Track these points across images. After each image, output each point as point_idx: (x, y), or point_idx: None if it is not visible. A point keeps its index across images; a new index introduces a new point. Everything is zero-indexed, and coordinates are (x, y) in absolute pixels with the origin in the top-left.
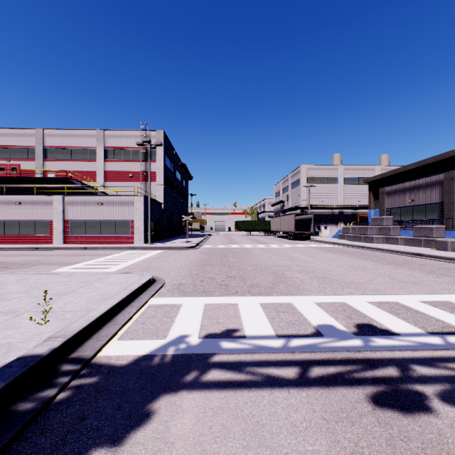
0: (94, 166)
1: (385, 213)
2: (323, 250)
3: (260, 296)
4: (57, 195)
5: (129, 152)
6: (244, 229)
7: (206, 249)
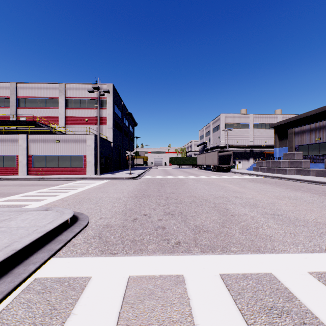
0: (57, 112)
1: (294, 150)
2: (247, 180)
3: (215, 253)
4: (21, 134)
5: (85, 101)
6: (177, 163)
7: (146, 179)
